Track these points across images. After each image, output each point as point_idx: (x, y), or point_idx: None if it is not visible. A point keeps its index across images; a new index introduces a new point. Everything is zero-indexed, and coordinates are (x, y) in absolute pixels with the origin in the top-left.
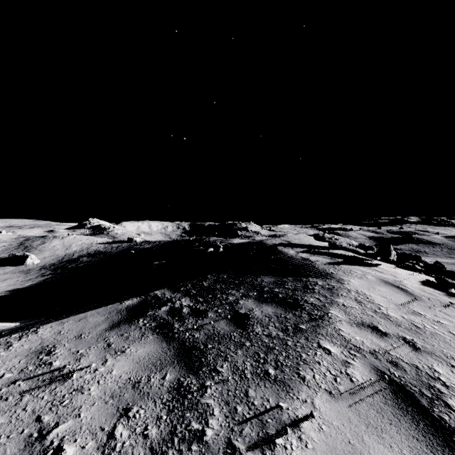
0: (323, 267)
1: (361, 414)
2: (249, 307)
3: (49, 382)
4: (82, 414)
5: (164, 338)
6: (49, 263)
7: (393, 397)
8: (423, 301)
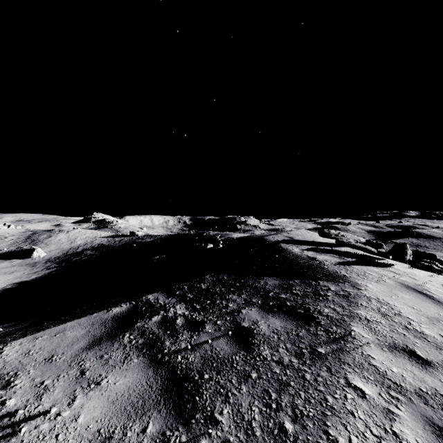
0: (334, 268)
1: None
2: (253, 318)
3: None
4: None
5: (151, 362)
6: (54, 256)
7: None
8: None
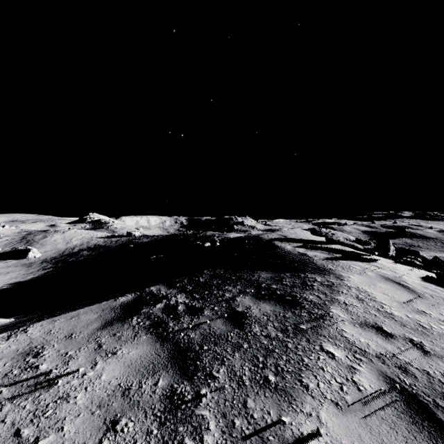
0: (321, 263)
1: (372, 431)
2: (247, 305)
3: (33, 388)
4: (66, 427)
5: (158, 338)
6: (50, 256)
7: (406, 409)
8: (426, 298)
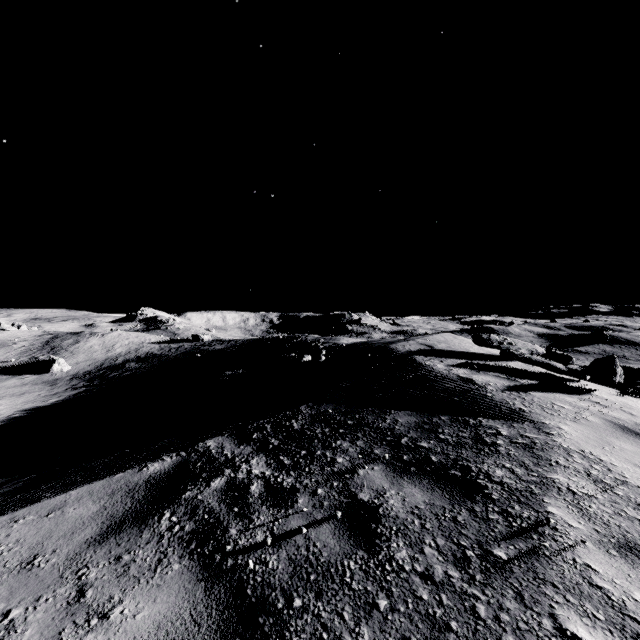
0: (502, 397)
1: None
2: (377, 485)
3: None
4: None
5: (203, 571)
6: (83, 370)
7: None
8: None
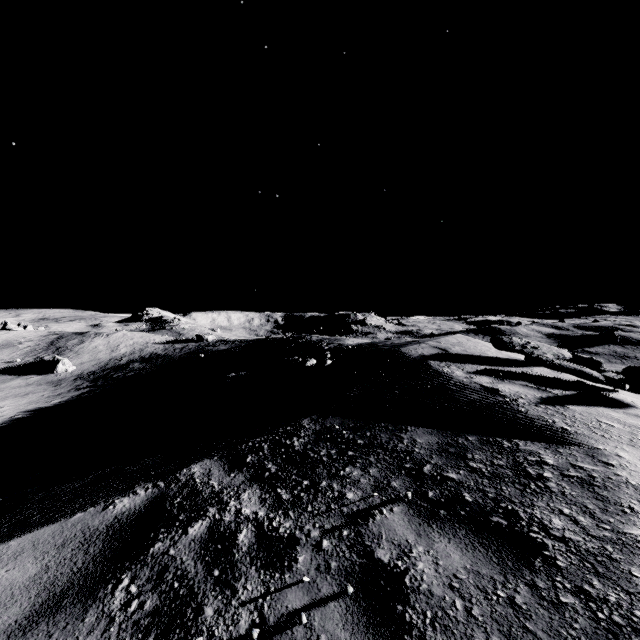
0: (538, 413)
1: None
2: (400, 538)
3: None
4: None
5: None
6: (88, 371)
7: None
8: None
